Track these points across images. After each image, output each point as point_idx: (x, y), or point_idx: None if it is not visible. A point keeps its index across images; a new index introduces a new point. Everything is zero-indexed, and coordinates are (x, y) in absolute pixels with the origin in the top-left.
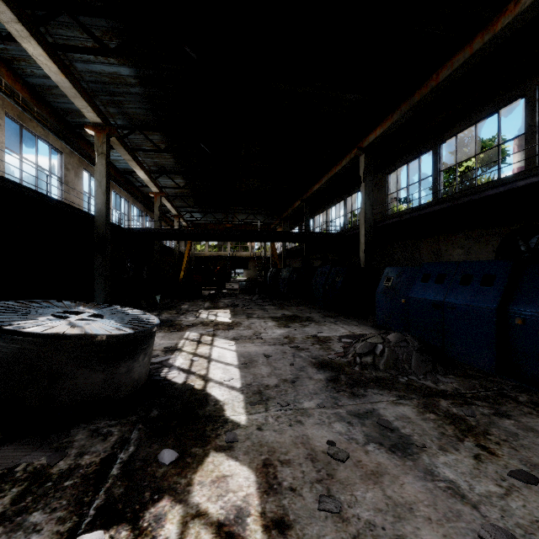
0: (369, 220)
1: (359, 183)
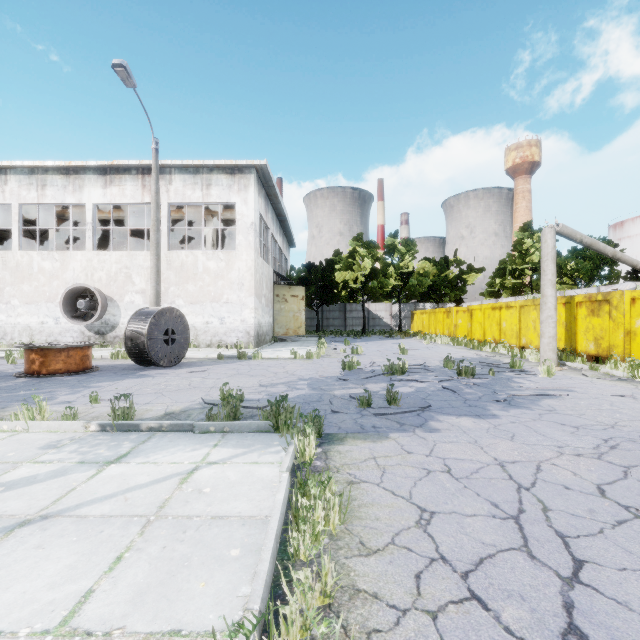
0: None
1: None
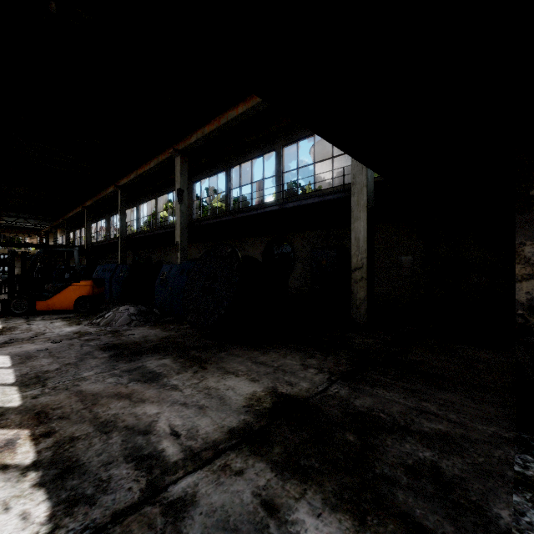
0: (89, 242)
1: (102, 215)
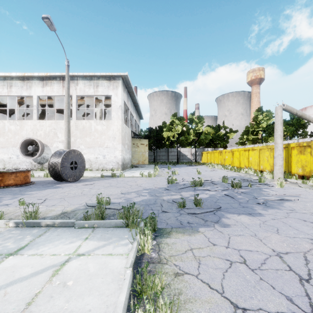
0: None
1: None
